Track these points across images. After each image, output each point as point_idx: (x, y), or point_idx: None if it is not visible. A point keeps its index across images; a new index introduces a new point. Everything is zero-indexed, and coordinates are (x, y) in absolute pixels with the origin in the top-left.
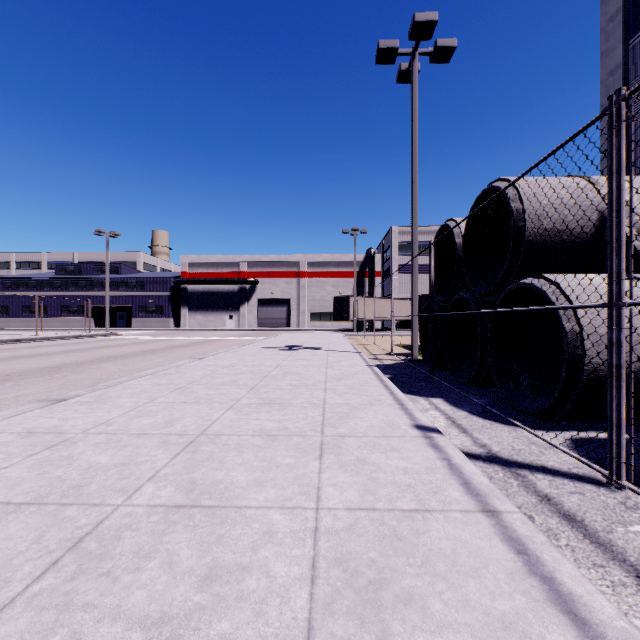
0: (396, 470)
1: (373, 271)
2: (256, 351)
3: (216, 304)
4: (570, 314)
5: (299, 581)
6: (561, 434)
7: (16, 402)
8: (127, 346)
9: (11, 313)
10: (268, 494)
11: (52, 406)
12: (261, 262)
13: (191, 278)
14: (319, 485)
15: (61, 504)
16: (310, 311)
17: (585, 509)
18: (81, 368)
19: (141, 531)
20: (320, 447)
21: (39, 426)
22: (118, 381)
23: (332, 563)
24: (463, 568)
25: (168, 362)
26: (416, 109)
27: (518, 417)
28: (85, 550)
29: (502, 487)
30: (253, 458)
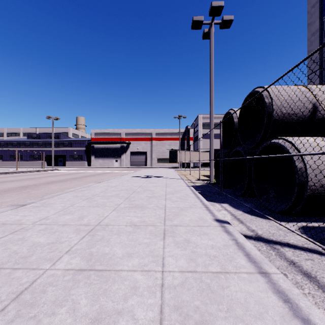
0: (207, 246)
1: (189, 137)
2: (129, 178)
3: (109, 154)
4: (299, 158)
5: (152, 322)
6: (294, 224)
7: (0, 206)
8: (62, 176)
9: (4, 159)
10: (134, 262)
11: (18, 208)
12: (132, 133)
13: (96, 141)
14: (163, 256)
15: (13, 268)
16: (157, 158)
17: (316, 270)
18: (37, 187)
19: (58, 287)
20: (163, 232)
21: (9, 220)
22: (55, 194)
23: (172, 309)
24: (253, 312)
25: (83, 184)
26: (212, 52)
27: (270, 214)
28: (23, 300)
29: (266, 255)
30: (126, 239)
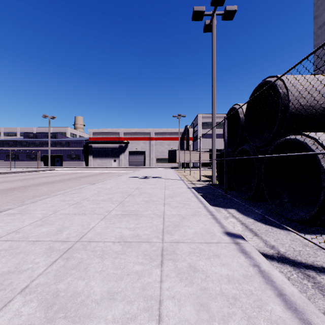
0: (221, 278)
1: (188, 137)
2: (126, 179)
3: (107, 154)
4: None
5: None
6: (321, 237)
7: None
8: (57, 176)
9: (0, 159)
10: (116, 311)
11: None
12: (130, 132)
13: (94, 140)
14: (160, 298)
15: None
16: (156, 158)
17: None
18: (26, 189)
19: None
20: (161, 253)
21: None
22: (40, 198)
23: None
24: None
25: (77, 185)
26: (214, 45)
27: (286, 223)
28: None
29: (301, 289)
30: (110, 265)
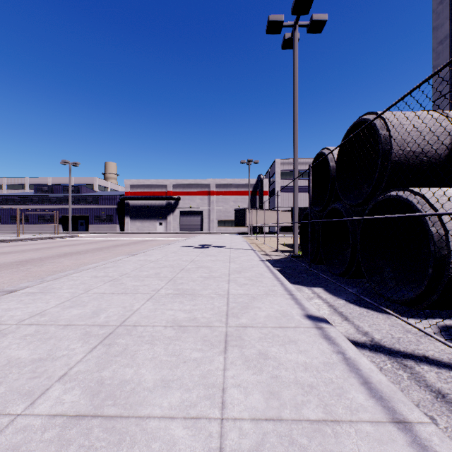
0: (296, 366)
1: (262, 191)
2: (177, 249)
3: (150, 214)
4: (436, 220)
5: None
6: (429, 322)
7: None
8: (82, 245)
9: (2, 221)
10: (173, 398)
11: (2, 297)
12: (182, 184)
13: (132, 196)
14: (224, 386)
15: None
16: (217, 219)
17: None
18: (43, 262)
19: None
20: (225, 339)
21: None
22: (64, 274)
23: None
24: None
25: (110, 257)
26: (297, 67)
27: (387, 305)
28: None
29: (394, 380)
30: (163, 352)
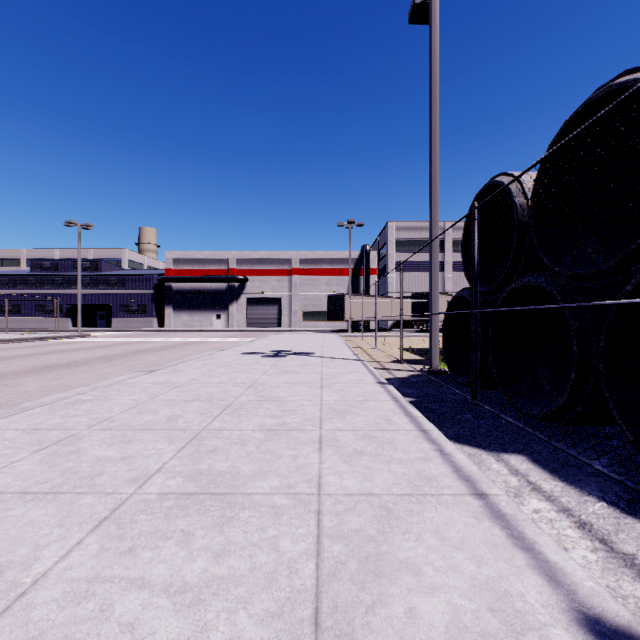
0: None
1: (369, 268)
2: (232, 358)
3: (203, 303)
4: None
5: None
6: None
7: None
8: (86, 350)
9: None
10: None
11: None
12: (251, 259)
13: (176, 275)
14: None
15: None
16: (302, 310)
17: None
18: None
19: None
20: None
21: None
22: None
23: None
24: None
25: (116, 374)
26: (436, 48)
27: None
28: None
29: None
30: None
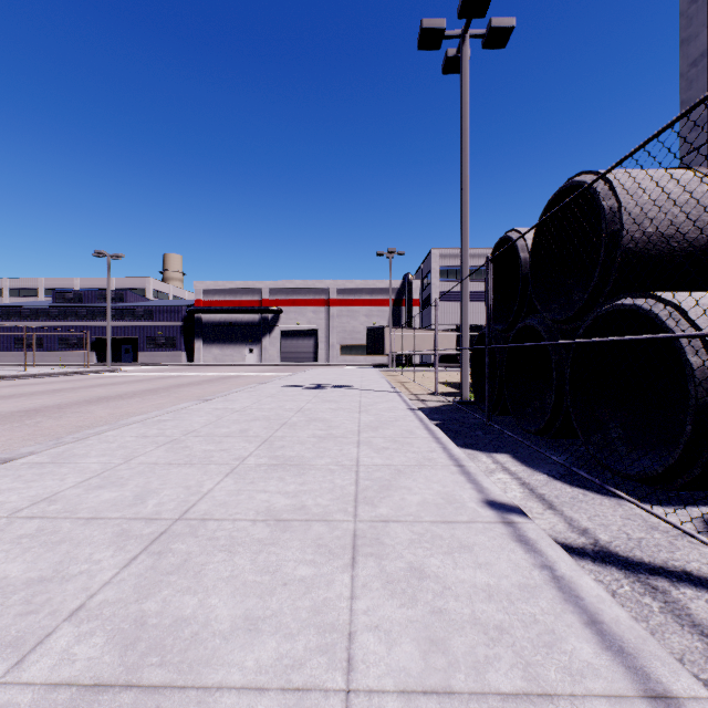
0: (474, 592)
1: (411, 299)
2: (276, 391)
3: (234, 336)
4: (697, 345)
5: None
6: (686, 511)
7: None
8: (127, 384)
9: (2, 346)
10: (263, 652)
11: None
12: (285, 289)
13: (206, 307)
14: (351, 628)
15: None
16: (340, 344)
17: None
18: (62, 412)
19: None
20: (352, 543)
21: None
22: (94, 431)
23: None
24: None
25: (170, 404)
26: (466, 102)
27: (616, 483)
28: None
29: (637, 614)
30: (249, 566)
